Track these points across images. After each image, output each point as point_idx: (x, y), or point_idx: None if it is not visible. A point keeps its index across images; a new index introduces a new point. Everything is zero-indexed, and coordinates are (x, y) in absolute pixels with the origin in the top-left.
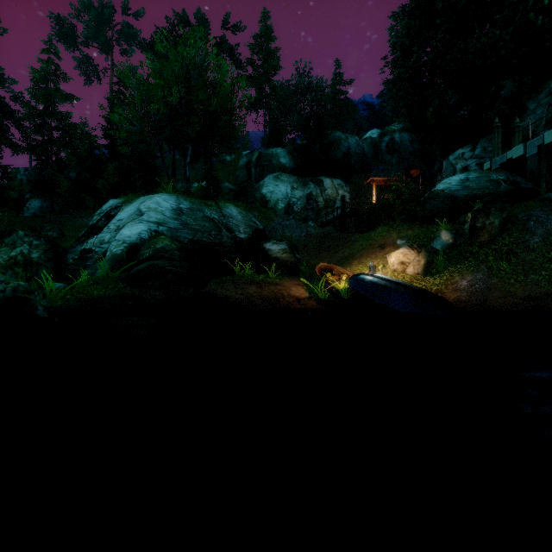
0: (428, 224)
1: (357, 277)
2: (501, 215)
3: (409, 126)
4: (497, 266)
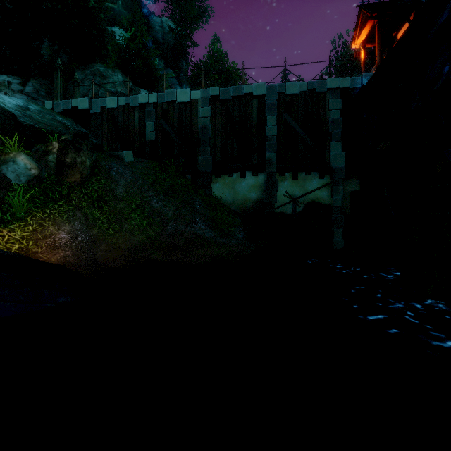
0: None
1: None
2: (92, 155)
3: None
4: (92, 214)
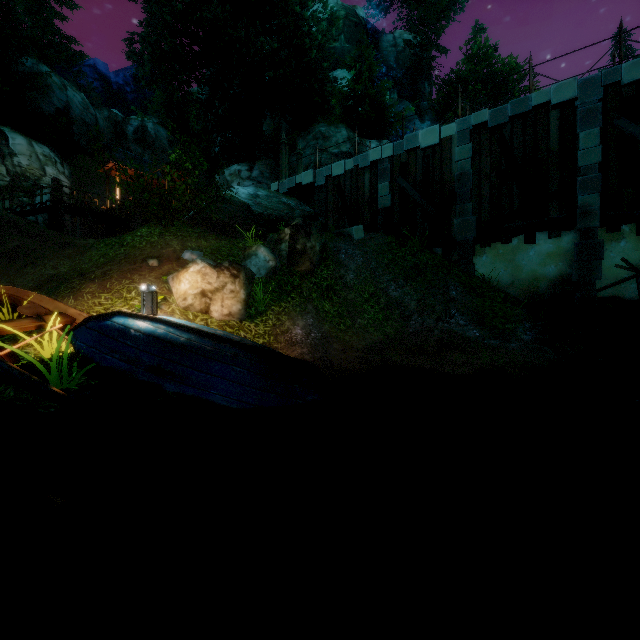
0: (228, 236)
1: (104, 322)
2: (321, 238)
3: (166, 121)
4: (322, 307)
